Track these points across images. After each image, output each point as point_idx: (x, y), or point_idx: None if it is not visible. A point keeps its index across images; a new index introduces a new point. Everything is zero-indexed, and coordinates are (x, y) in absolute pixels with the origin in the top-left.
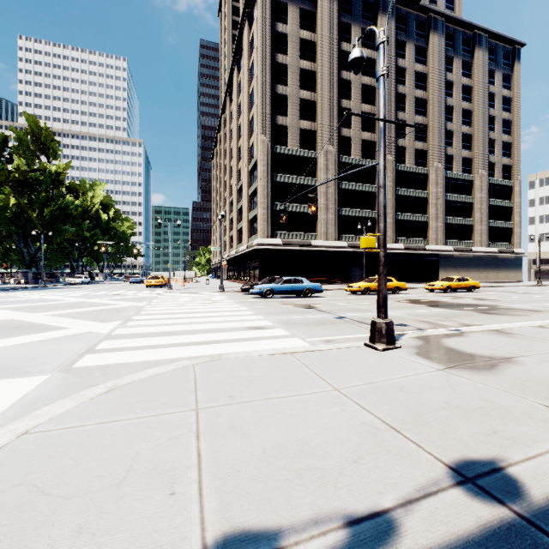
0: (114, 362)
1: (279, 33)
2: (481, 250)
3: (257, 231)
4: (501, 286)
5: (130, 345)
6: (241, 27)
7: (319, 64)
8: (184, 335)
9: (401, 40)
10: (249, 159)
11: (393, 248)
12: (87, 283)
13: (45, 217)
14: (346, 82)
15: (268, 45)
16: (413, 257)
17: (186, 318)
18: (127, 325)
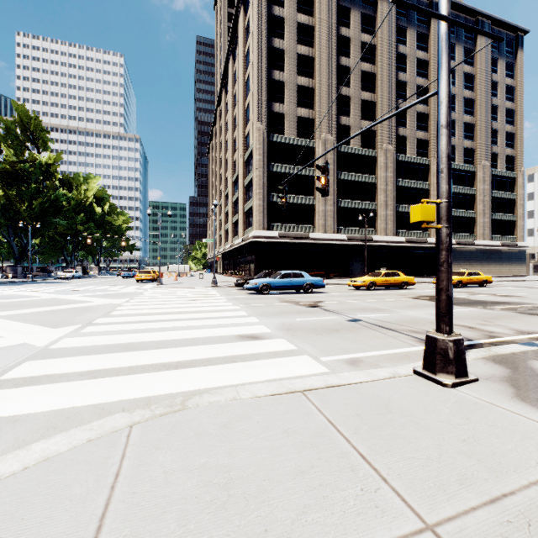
0: (0, 414)
1: (275, 17)
2: (484, 243)
3: (253, 223)
4: (508, 280)
5: (59, 370)
6: (236, 14)
7: (317, 49)
8: (148, 351)
9: (401, 26)
10: (244, 149)
11: (394, 241)
12: (78, 277)
13: (34, 209)
14: (345, 69)
15: (264, 29)
16: (415, 251)
17: (162, 321)
18: (81, 332)
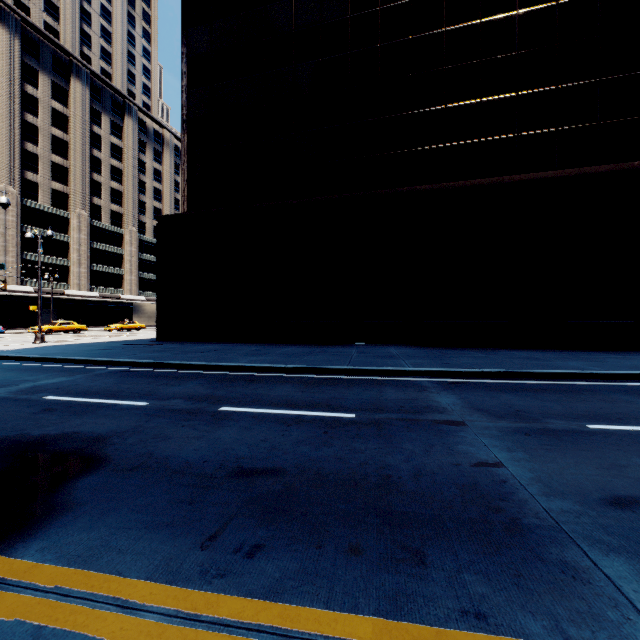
0: None
1: None
2: None
3: None
4: None
5: None
6: None
7: None
8: None
9: (97, 109)
10: None
11: (88, 295)
12: None
13: None
14: (32, 126)
15: None
16: (109, 305)
17: None
18: None
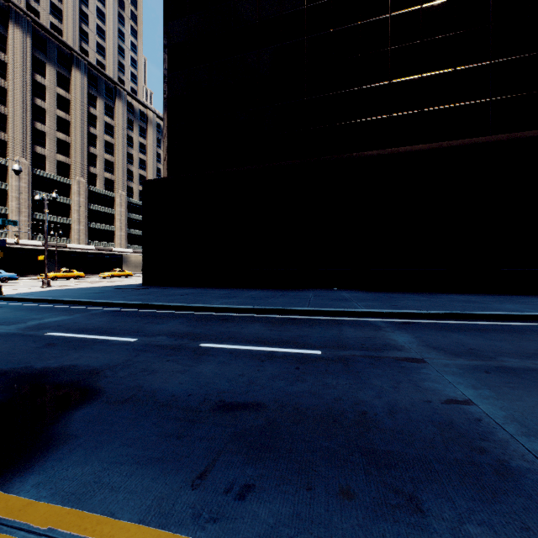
0: None
1: None
2: None
3: None
4: None
5: None
6: None
7: (11, 85)
8: None
9: (93, 94)
10: None
11: (86, 248)
12: None
13: None
14: (41, 109)
15: None
16: (103, 256)
17: None
18: None
